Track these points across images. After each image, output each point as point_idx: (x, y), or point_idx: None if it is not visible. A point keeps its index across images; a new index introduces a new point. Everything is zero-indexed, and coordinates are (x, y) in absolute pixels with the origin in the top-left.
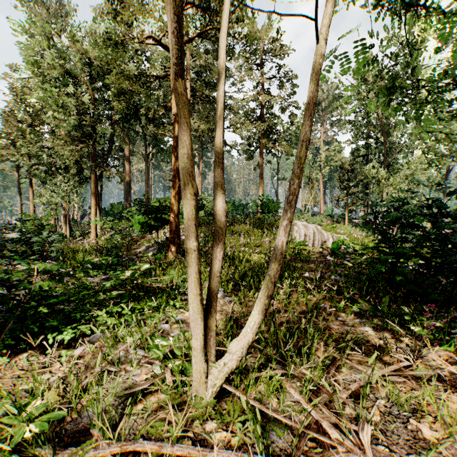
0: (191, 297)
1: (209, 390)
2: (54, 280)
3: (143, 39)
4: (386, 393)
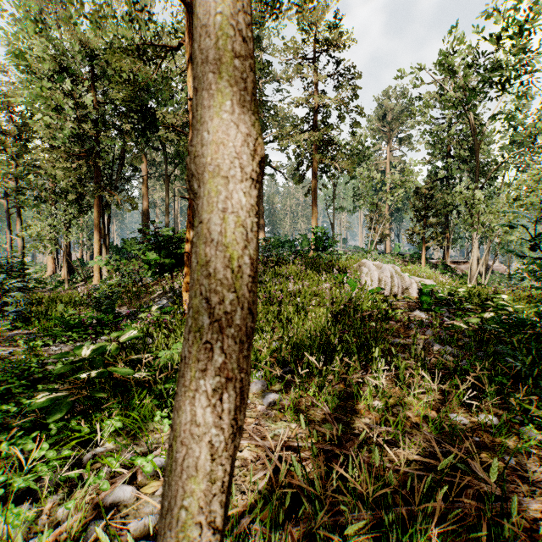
0: None
1: None
2: None
3: None
4: None
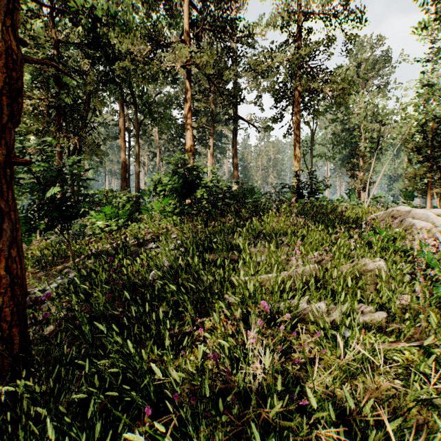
0: None
1: None
2: None
3: None
4: None
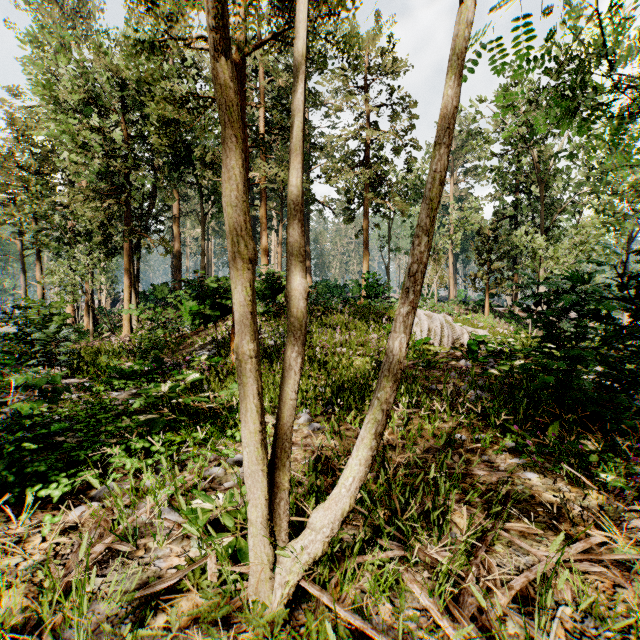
0: (245, 435)
1: (277, 591)
2: (43, 401)
3: (191, 41)
4: (572, 592)
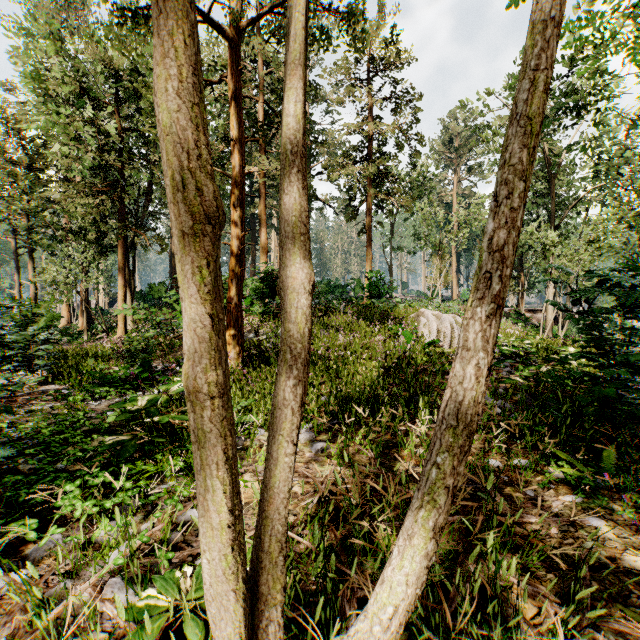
0: (204, 531)
1: None
2: None
3: None
4: None
